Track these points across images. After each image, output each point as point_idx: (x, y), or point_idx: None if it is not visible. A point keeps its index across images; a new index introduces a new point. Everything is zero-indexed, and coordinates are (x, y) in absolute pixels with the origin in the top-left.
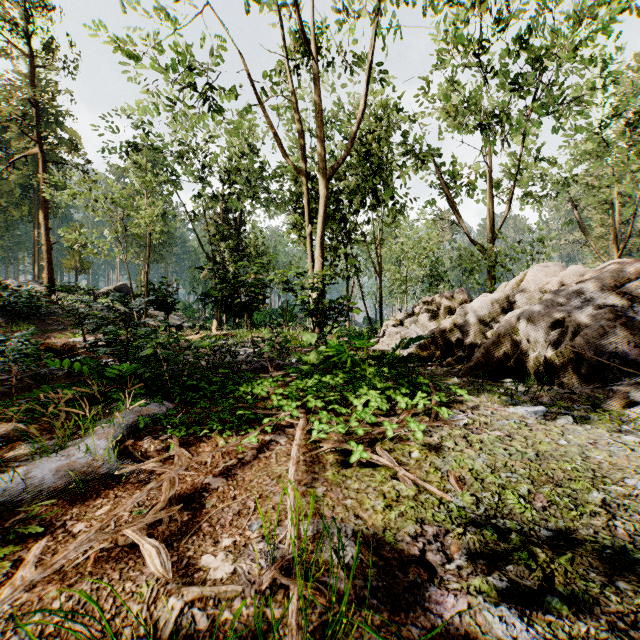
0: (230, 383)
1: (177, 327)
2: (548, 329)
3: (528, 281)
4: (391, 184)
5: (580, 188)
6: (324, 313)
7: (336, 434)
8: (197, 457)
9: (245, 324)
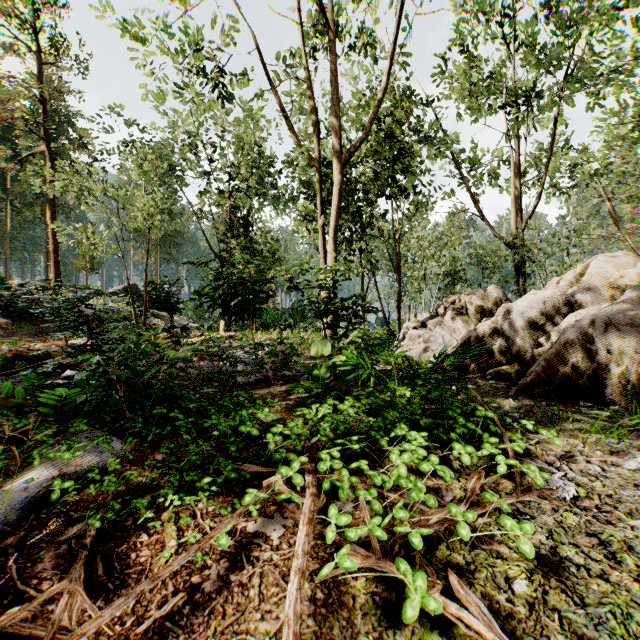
0: (213, 411)
1: (181, 328)
2: (639, 336)
3: (592, 275)
4: (412, 170)
5: (612, 178)
6: (337, 314)
7: (368, 532)
8: (89, 619)
9: (254, 325)
